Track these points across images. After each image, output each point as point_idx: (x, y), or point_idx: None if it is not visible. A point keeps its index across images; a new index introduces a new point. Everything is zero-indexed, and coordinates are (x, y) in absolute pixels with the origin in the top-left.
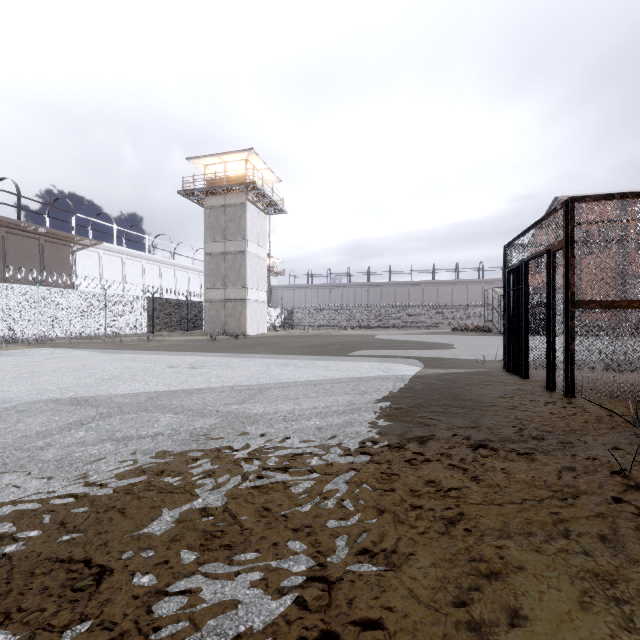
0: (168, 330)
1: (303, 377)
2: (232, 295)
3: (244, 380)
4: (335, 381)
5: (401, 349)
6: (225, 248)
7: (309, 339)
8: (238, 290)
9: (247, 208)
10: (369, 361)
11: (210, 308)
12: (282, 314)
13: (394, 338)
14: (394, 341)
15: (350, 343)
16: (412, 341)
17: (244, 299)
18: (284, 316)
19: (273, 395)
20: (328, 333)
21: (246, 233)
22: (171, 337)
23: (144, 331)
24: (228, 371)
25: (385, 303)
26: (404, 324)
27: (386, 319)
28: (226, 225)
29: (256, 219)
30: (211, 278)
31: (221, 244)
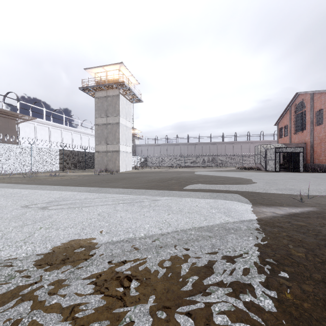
0: (73, 169)
1: (144, 227)
2: (111, 148)
3: (73, 235)
4: (182, 237)
5: (219, 183)
6: (107, 121)
7: (155, 174)
8: (114, 145)
9: (119, 98)
10: (204, 197)
11: (98, 156)
12: (141, 160)
13: (207, 174)
14: (210, 176)
15: (182, 178)
16: (221, 176)
17: (118, 151)
18: (142, 161)
19: (81, 298)
20: (166, 170)
21: (119, 112)
22: (73, 173)
23: (57, 169)
24: (71, 214)
25: (197, 154)
26: (207, 165)
27: (198, 162)
28: (107, 108)
29: (125, 104)
30: (98, 138)
31: (104, 119)
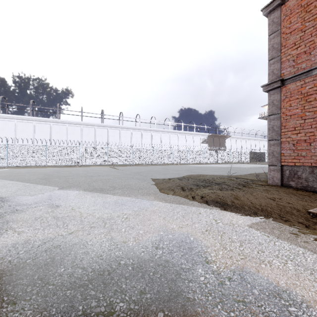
0: (254, 161)
1: None
2: None
3: None
4: None
5: None
6: None
7: None
8: None
9: None
10: None
11: None
12: None
13: None
14: None
15: None
16: None
17: None
18: None
19: None
20: None
21: None
22: (257, 163)
23: (248, 161)
24: None
25: None
26: None
27: None
28: None
29: None
30: None
31: None
